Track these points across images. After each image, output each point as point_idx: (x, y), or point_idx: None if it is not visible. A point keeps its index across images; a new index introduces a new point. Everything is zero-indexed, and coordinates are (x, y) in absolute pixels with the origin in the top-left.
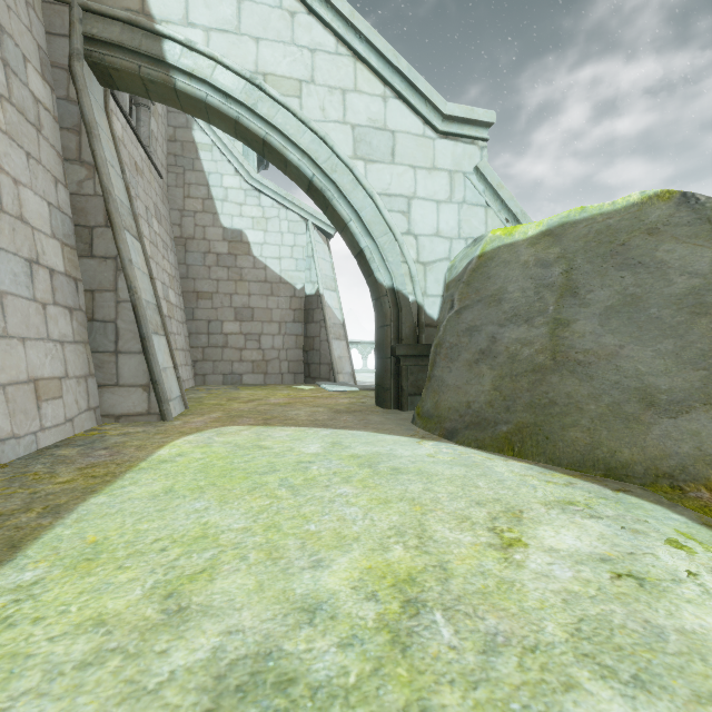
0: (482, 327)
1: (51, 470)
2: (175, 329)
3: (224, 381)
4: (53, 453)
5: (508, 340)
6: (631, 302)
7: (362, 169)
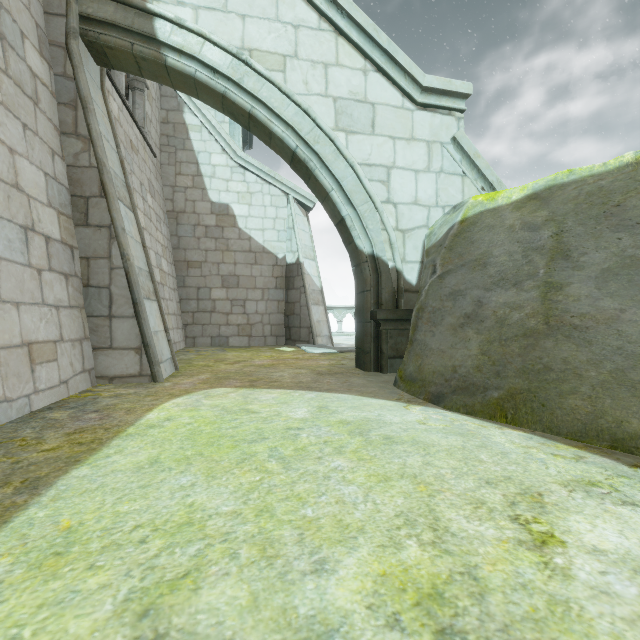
0: (466, 291)
1: (39, 435)
2: (167, 295)
3: (212, 343)
4: (45, 416)
5: (496, 304)
6: (630, 264)
7: (343, 140)
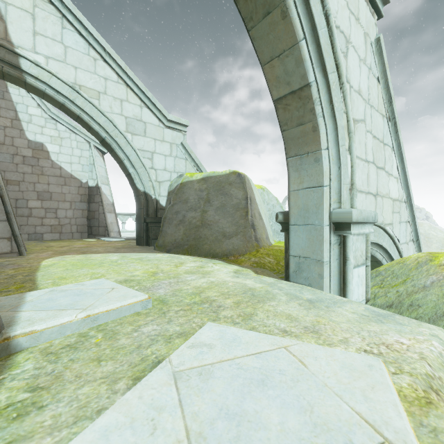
0: (181, 212)
1: None
2: None
3: (29, 238)
4: None
5: (189, 217)
6: (223, 206)
7: (130, 137)
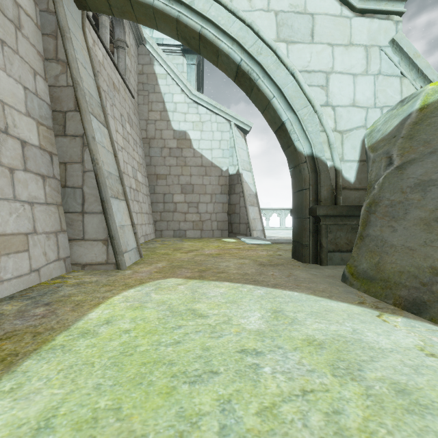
0: None
1: None
2: (141, 199)
3: (174, 234)
4: None
5: None
6: None
7: (284, 50)
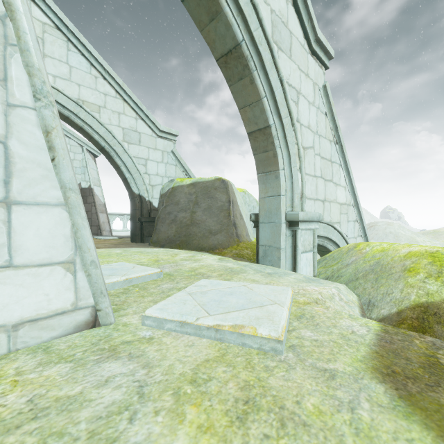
0: (173, 212)
1: None
2: None
3: None
4: None
5: (180, 217)
6: (209, 207)
7: (127, 146)
